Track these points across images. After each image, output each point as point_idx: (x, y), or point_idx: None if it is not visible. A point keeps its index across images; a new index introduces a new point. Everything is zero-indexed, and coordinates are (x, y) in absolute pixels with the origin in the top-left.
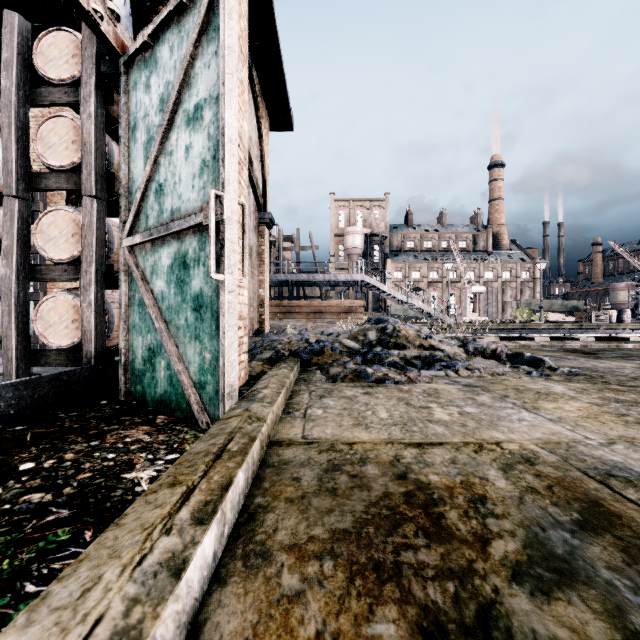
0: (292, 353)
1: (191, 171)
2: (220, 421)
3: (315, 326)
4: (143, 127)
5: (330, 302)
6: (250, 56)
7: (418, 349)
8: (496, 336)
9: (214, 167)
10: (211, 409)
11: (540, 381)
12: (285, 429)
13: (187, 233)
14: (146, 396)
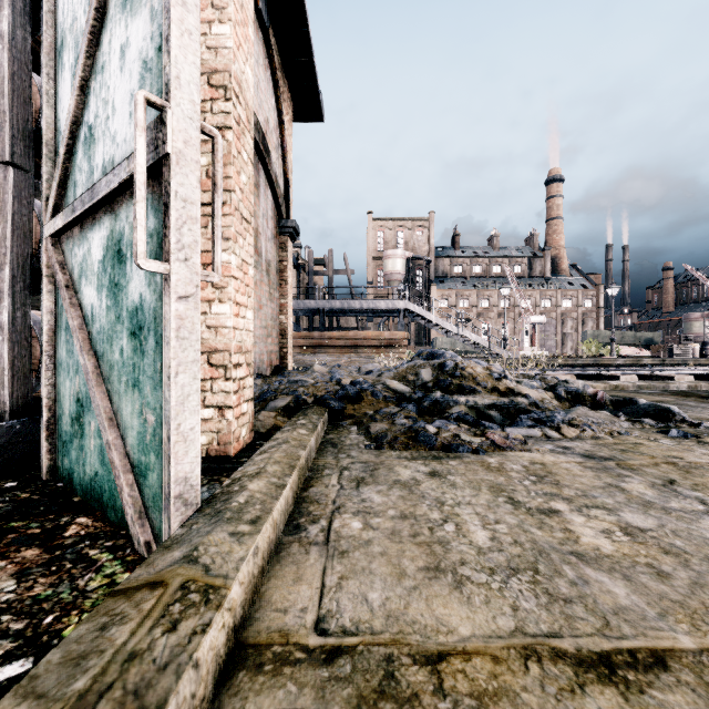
0: (317, 400)
1: (128, 88)
2: (107, 603)
3: (350, 361)
4: (70, 41)
5: (368, 333)
6: (265, 11)
7: (491, 394)
8: (568, 374)
9: (159, 67)
10: (155, 517)
11: (695, 447)
12: (281, 588)
13: (122, 199)
14: (74, 477)
